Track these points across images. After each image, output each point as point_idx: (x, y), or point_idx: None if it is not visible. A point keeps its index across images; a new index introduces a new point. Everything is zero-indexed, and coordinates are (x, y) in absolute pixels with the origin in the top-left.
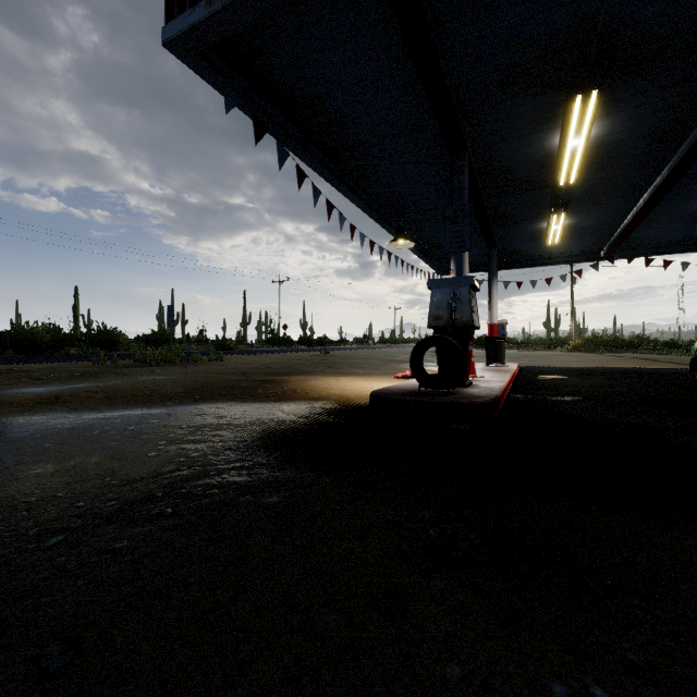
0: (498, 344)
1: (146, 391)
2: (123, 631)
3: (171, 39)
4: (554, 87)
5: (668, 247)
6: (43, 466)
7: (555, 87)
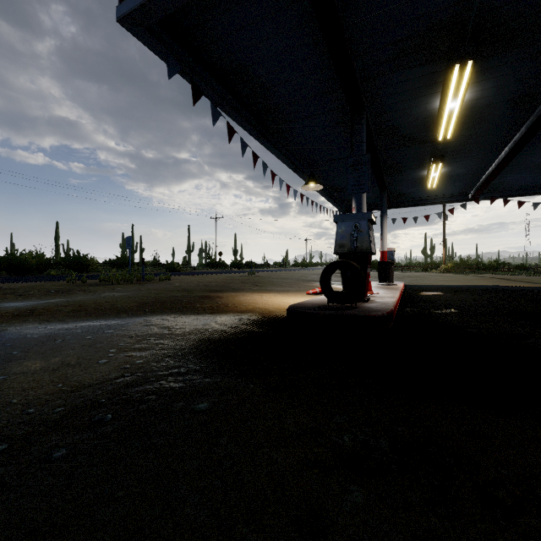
0: (388, 267)
1: (106, 305)
2: None
3: (124, 16)
4: (437, 59)
5: (522, 191)
6: (6, 373)
7: (438, 59)
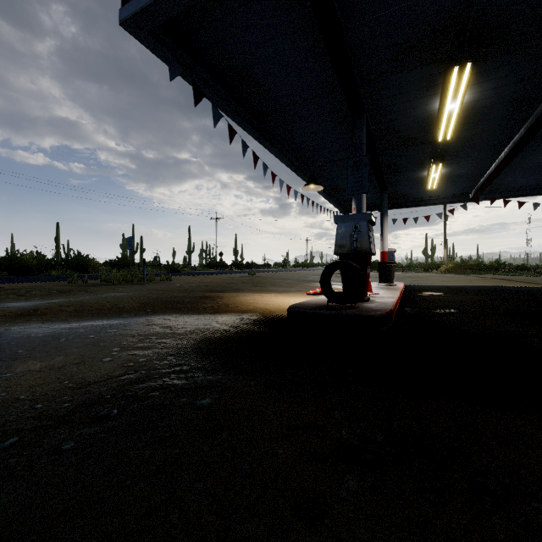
0: (388, 268)
1: (108, 305)
2: (57, 539)
3: (126, 19)
4: (436, 61)
5: (522, 191)
6: (12, 370)
7: (437, 61)
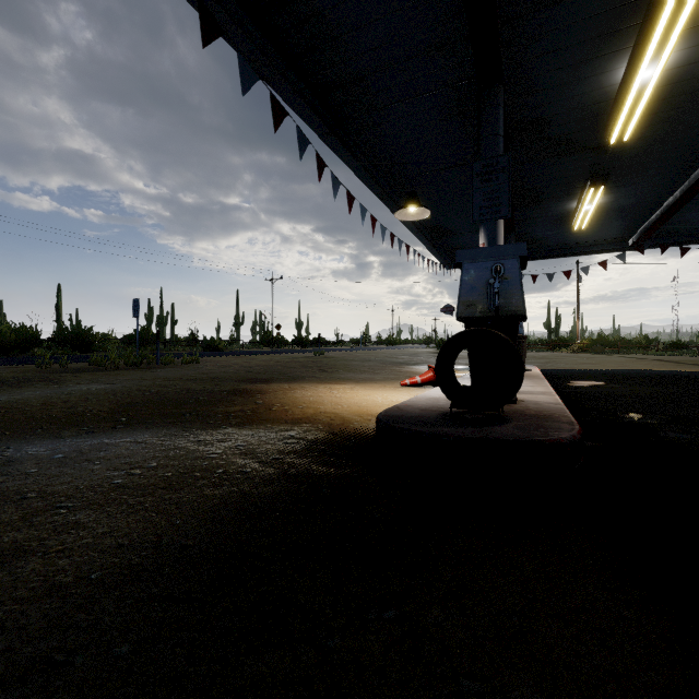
0: (518, 344)
1: (56, 409)
2: None
3: None
4: None
5: None
6: None
7: None
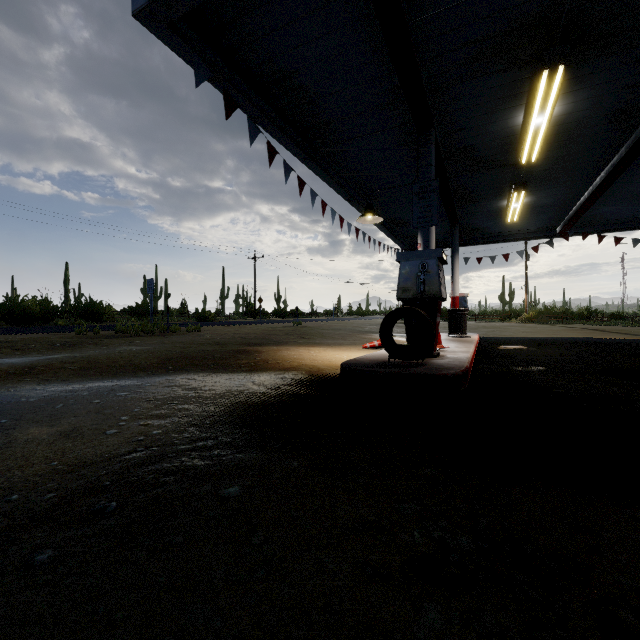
0: (460, 316)
1: (121, 362)
2: None
3: (140, 9)
4: (521, 63)
5: (619, 225)
6: None
7: (522, 63)
